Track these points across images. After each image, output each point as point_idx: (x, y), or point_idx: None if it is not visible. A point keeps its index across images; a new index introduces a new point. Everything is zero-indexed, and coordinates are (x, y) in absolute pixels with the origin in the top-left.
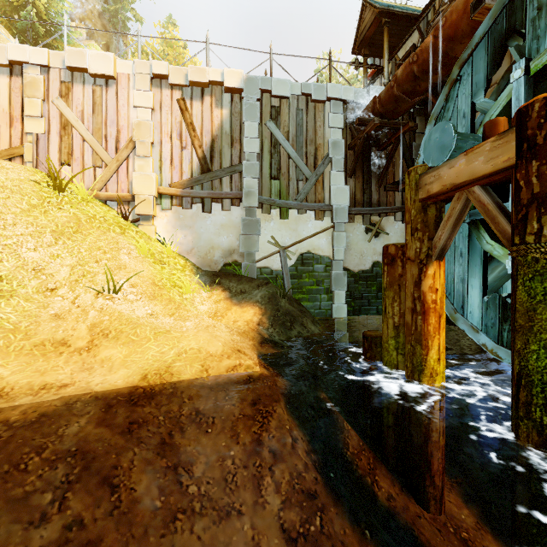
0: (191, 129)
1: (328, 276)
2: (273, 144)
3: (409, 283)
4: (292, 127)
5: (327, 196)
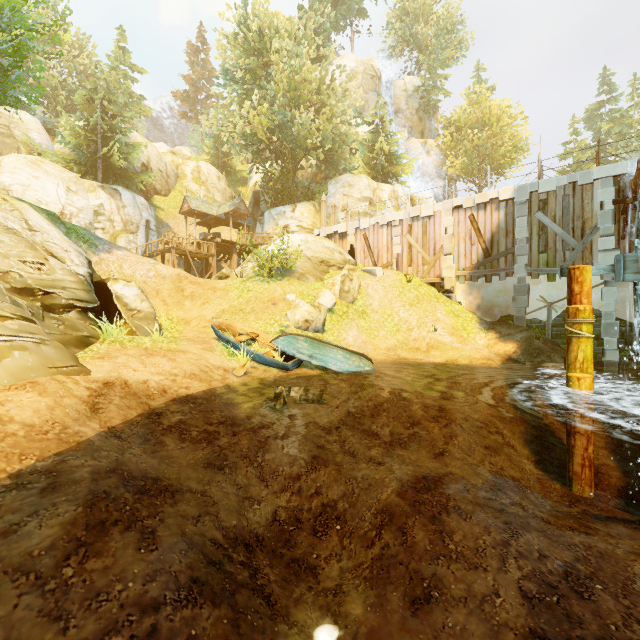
0: (477, 232)
1: (598, 325)
2: (540, 228)
3: None
4: (559, 211)
5: (596, 259)
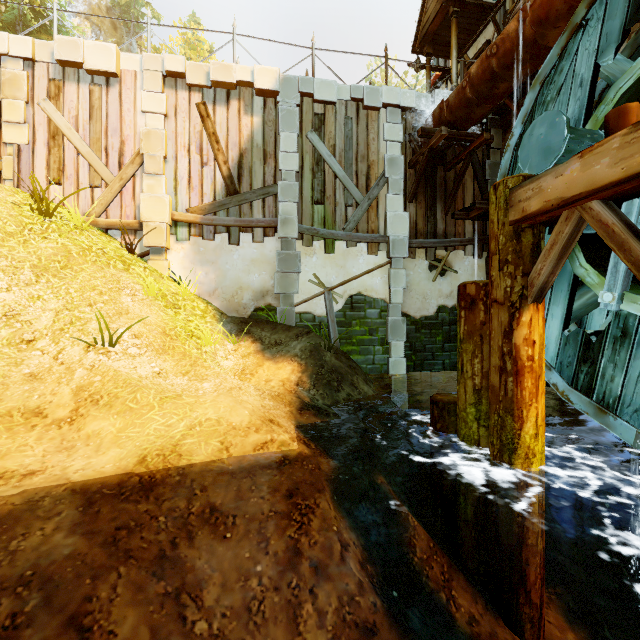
0: (214, 141)
1: (384, 323)
2: (315, 161)
3: (496, 333)
4: (339, 140)
5: (383, 225)
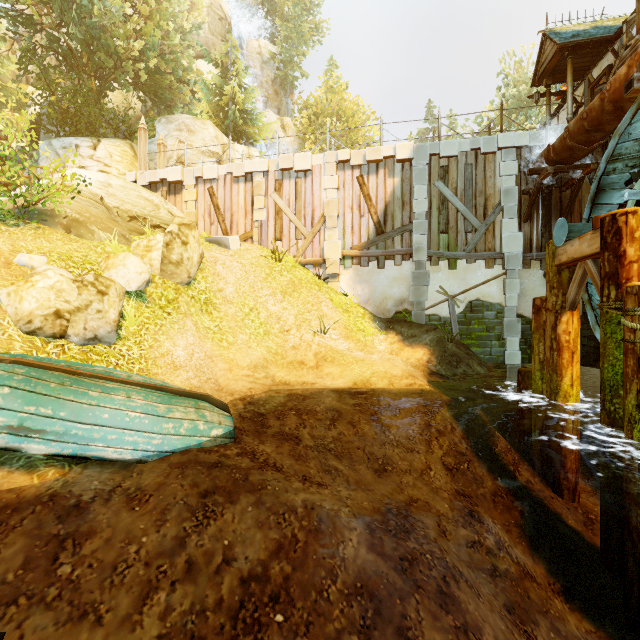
0: (368, 199)
1: (499, 323)
2: (441, 202)
3: (548, 327)
4: (460, 183)
5: (498, 244)
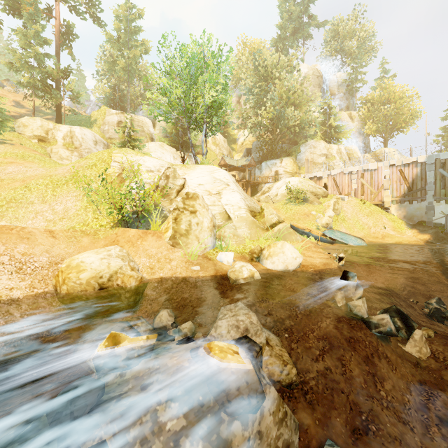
0: (404, 178)
1: None
2: (441, 177)
3: None
4: None
5: None
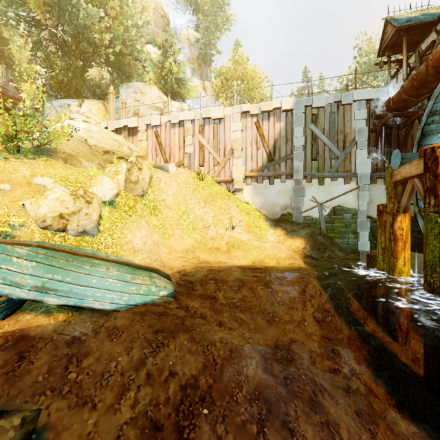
0: (262, 138)
1: (354, 222)
2: (313, 138)
3: (388, 225)
4: (327, 125)
5: (353, 167)
